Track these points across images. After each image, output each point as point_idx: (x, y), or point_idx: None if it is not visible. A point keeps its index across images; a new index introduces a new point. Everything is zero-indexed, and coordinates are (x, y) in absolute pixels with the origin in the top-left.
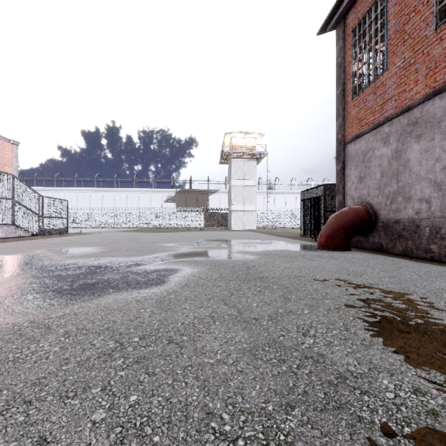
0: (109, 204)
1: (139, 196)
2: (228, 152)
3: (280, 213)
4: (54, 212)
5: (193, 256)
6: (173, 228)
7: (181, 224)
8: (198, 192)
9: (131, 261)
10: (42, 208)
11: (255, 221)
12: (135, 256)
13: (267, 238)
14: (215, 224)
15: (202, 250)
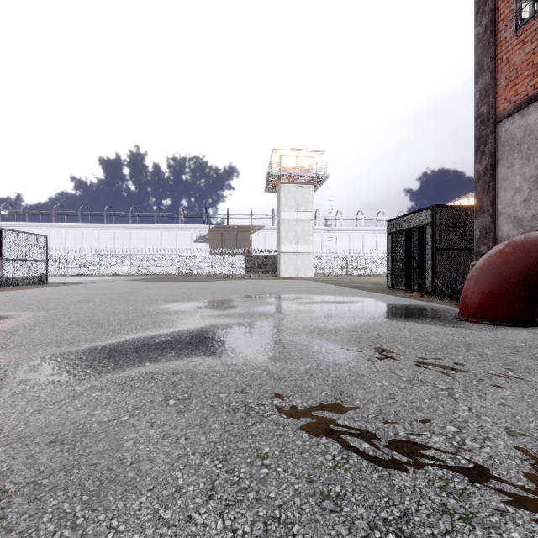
0: (123, 244)
1: (161, 235)
2: (277, 175)
3: (344, 256)
4: (24, 253)
5: (198, 346)
6: (204, 276)
7: (215, 270)
8: (237, 229)
9: (0, 378)
10: (0, 246)
11: (312, 267)
12: (52, 349)
13: (340, 292)
14: (260, 270)
15: (227, 323)
